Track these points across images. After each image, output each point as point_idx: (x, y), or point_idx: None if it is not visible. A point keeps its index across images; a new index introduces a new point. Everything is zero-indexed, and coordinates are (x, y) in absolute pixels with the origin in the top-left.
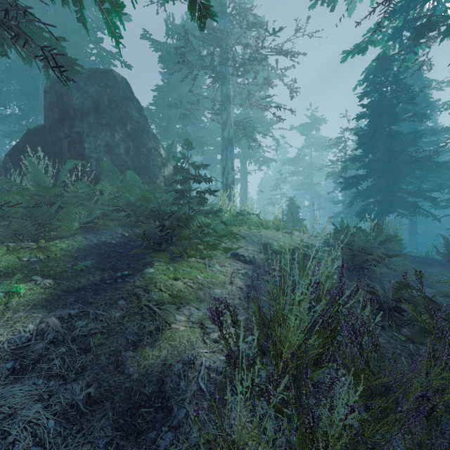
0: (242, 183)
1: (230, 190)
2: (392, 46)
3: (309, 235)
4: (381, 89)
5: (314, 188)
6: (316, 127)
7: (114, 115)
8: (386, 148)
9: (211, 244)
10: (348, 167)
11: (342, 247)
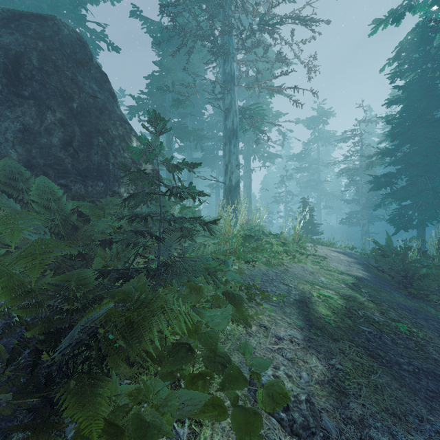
0: (246, 181)
1: (234, 193)
2: (435, 13)
3: (338, 252)
4: (421, 67)
5: (321, 185)
6: (324, 120)
7: (50, 83)
8: (430, 139)
9: (201, 374)
10: (373, 163)
11: (401, 282)
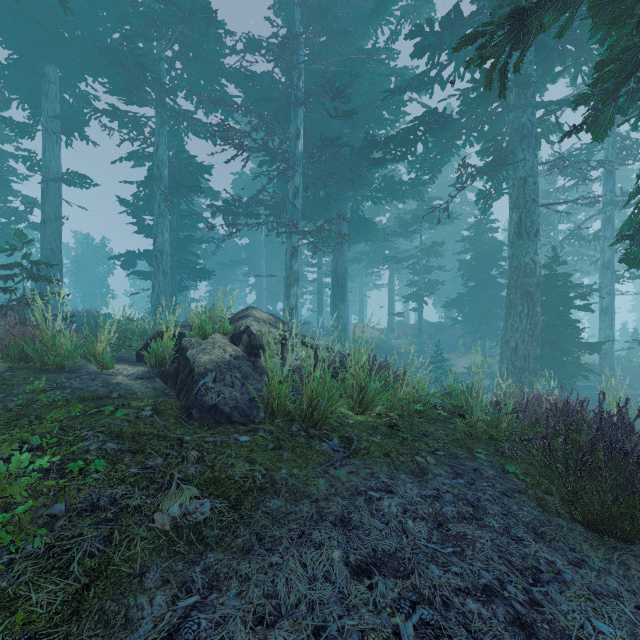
0: None
1: None
2: None
3: None
4: None
5: None
6: None
7: None
8: None
9: None
10: None
11: None
